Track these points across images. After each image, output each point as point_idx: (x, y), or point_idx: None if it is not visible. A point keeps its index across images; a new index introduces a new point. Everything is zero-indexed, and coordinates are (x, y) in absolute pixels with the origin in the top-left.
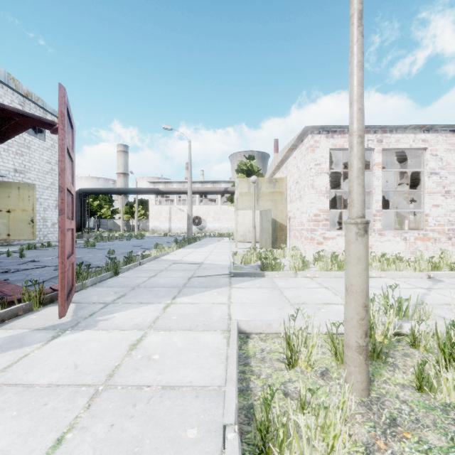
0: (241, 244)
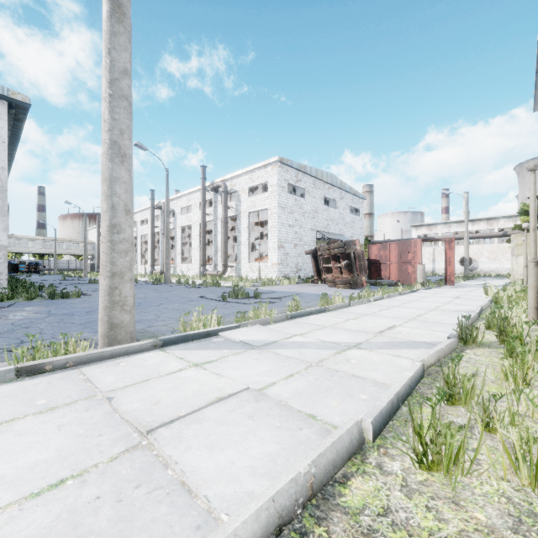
0: None
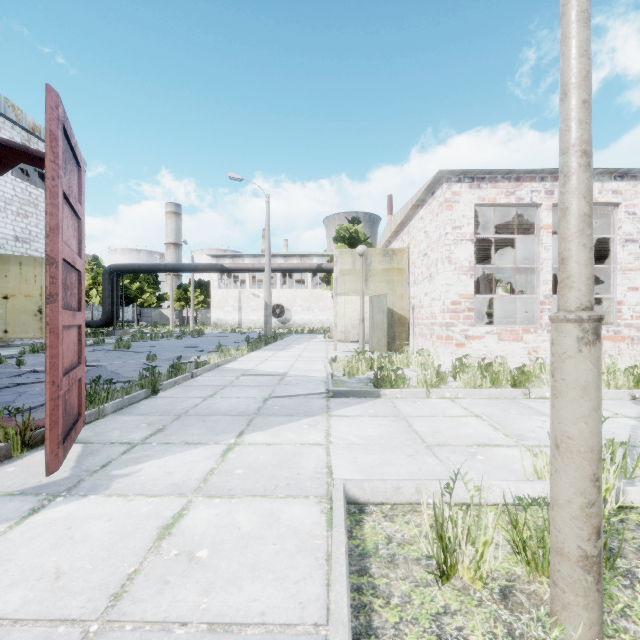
0: (341, 344)
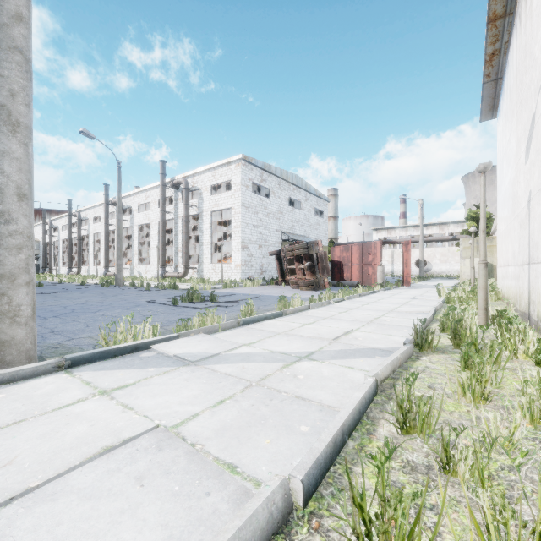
0: None
